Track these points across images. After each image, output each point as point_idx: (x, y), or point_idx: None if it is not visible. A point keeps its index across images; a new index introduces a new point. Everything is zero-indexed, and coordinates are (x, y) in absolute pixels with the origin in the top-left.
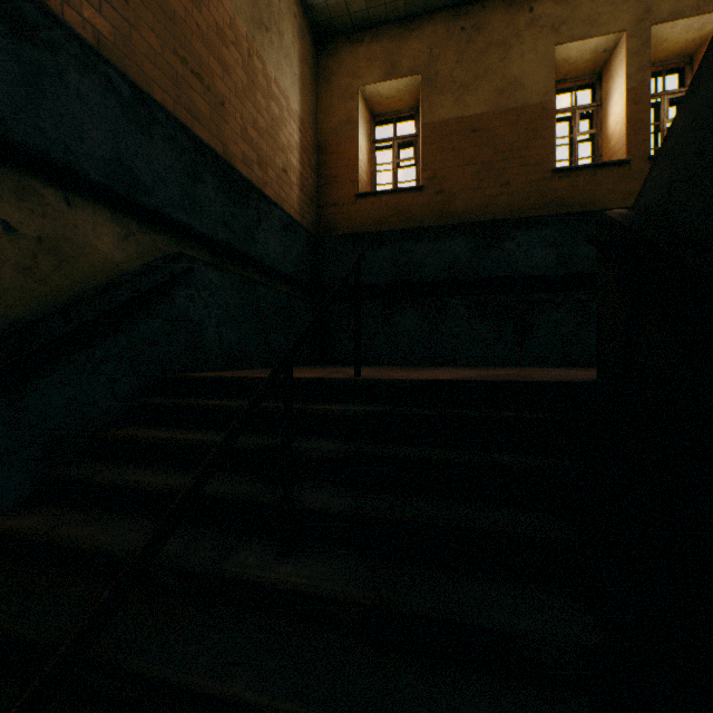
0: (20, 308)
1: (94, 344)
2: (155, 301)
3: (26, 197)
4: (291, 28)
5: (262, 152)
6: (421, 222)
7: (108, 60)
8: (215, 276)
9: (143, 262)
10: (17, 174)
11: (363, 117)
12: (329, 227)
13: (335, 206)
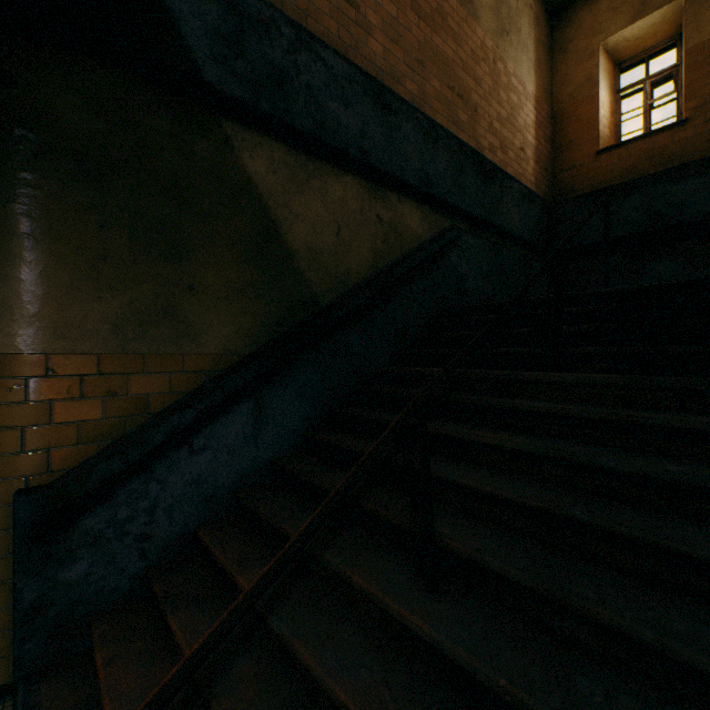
0: (382, 261)
1: (412, 283)
2: (439, 258)
3: (384, 201)
4: (526, 20)
5: (503, 138)
6: (683, 159)
7: (417, 109)
8: (472, 241)
9: (431, 234)
10: (381, 189)
11: (604, 71)
12: (564, 192)
13: (571, 170)
